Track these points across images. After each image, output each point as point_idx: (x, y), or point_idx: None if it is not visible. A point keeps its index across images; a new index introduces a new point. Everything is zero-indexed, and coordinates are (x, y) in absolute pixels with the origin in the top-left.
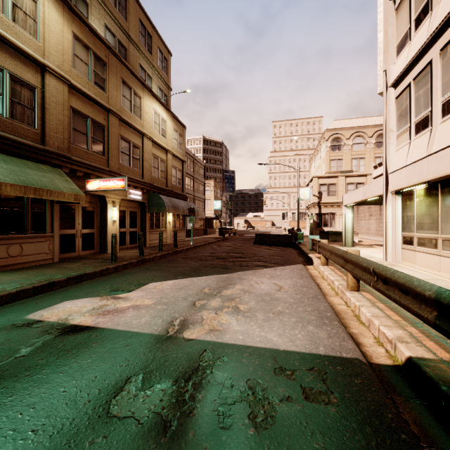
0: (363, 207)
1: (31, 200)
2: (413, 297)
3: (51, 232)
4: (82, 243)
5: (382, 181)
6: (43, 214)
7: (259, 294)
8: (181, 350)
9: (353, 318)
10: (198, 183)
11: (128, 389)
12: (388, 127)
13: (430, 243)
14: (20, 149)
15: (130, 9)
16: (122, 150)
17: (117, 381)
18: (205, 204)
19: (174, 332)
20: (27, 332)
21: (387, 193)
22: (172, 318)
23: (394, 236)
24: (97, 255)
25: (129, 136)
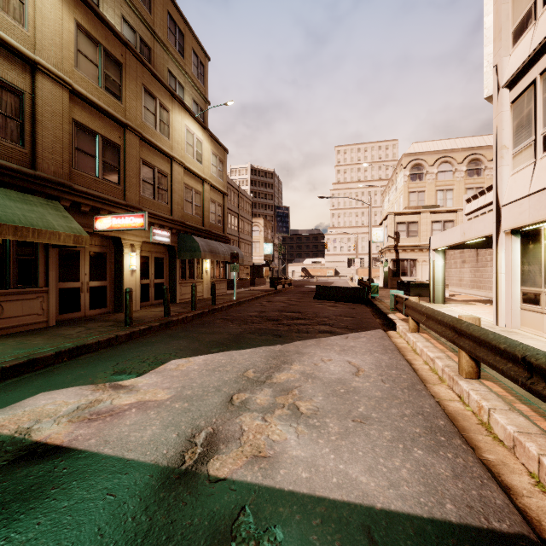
0: (454, 252)
1: (17, 243)
2: None
3: (45, 286)
4: (90, 300)
5: (491, 216)
6: (33, 262)
7: (328, 382)
8: (201, 507)
9: (479, 428)
10: (244, 222)
11: None
12: (500, 143)
13: None
14: None
15: None
16: (144, 178)
17: None
18: (253, 248)
19: (194, 460)
20: None
21: (498, 232)
22: (194, 430)
23: (510, 292)
24: (109, 315)
25: (154, 161)
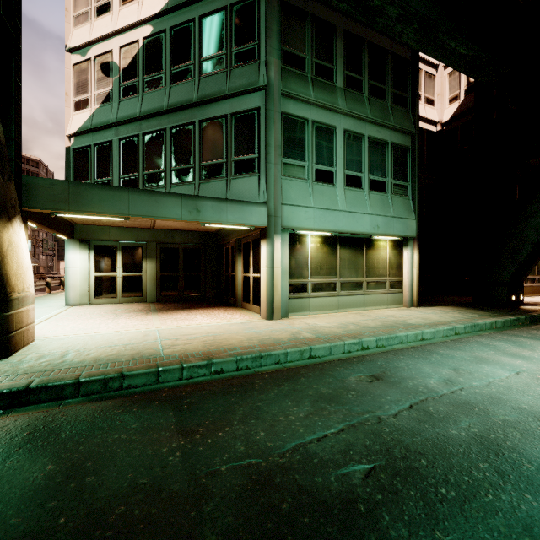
0: None
1: None
2: None
3: None
4: None
5: None
6: None
7: None
8: None
9: None
10: None
11: None
12: None
13: None
14: None
15: None
16: None
17: None
18: None
19: None
20: None
21: None
22: None
23: None
24: None
25: None
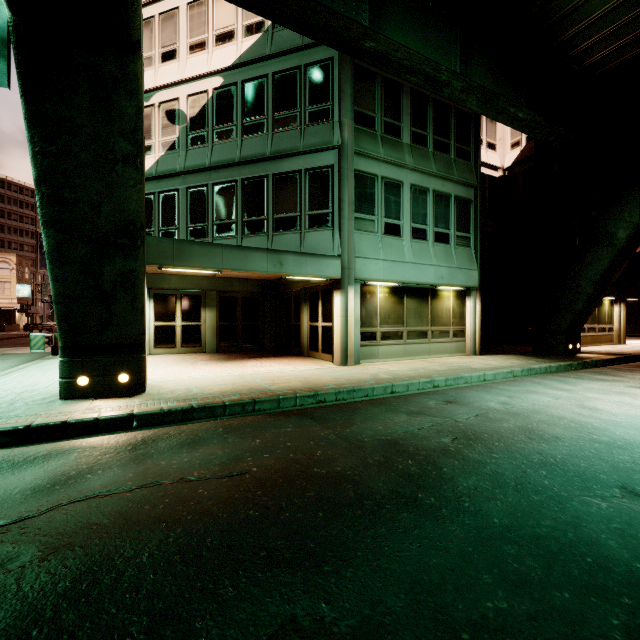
0: None
1: None
2: None
3: None
4: None
5: None
6: None
7: None
8: None
9: None
10: None
11: None
12: None
13: None
14: None
15: None
16: None
17: None
18: None
19: None
20: None
21: None
22: None
23: None
24: None
25: None
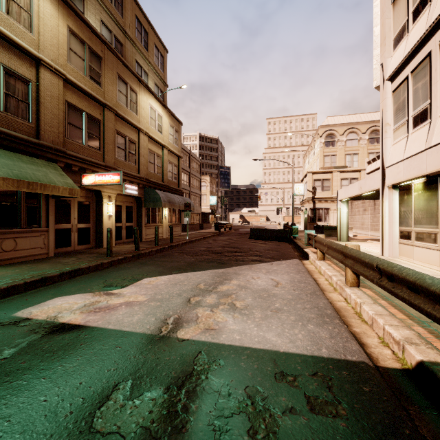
0: (357, 202)
1: (26, 195)
2: (424, 296)
3: (46, 226)
4: (78, 238)
5: (379, 175)
6: (37, 209)
7: (256, 290)
8: (174, 352)
9: (354, 315)
10: (194, 179)
11: (115, 398)
12: (385, 121)
13: (429, 238)
14: (13, 143)
15: (126, 5)
16: (118, 145)
17: (104, 388)
18: (201, 200)
19: (168, 331)
20: (12, 332)
21: (383, 187)
22: (166, 316)
23: (391, 231)
24: (93, 250)
25: (125, 131)
